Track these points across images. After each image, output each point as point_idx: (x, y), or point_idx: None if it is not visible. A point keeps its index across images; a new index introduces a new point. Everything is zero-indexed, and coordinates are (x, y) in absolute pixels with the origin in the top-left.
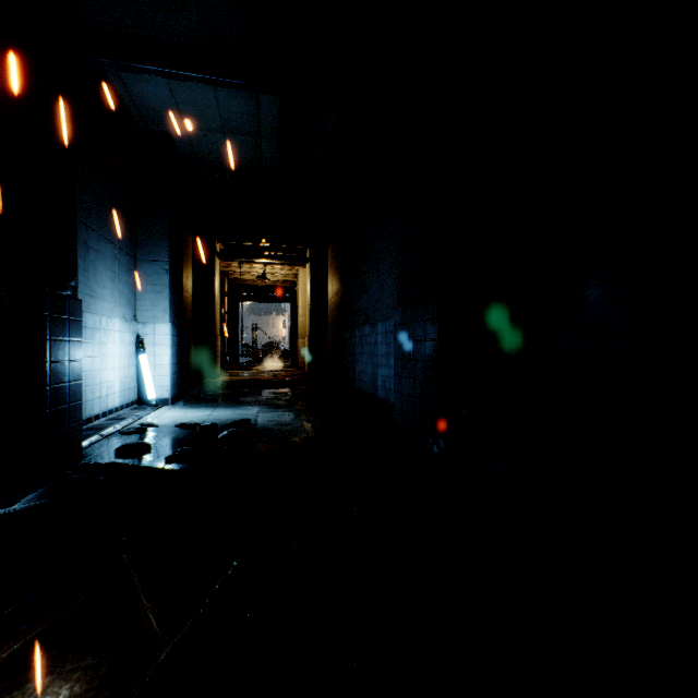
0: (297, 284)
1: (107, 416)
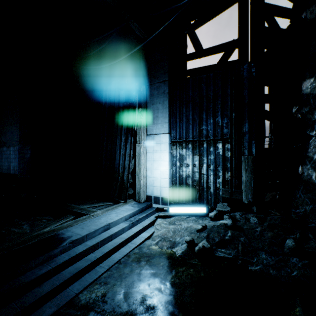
0: None
1: None
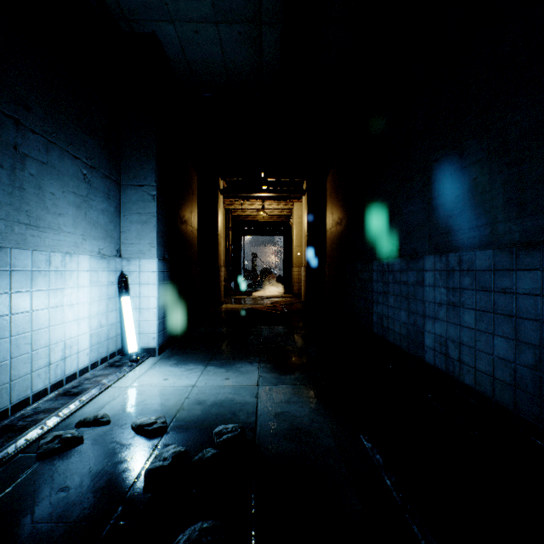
0: (291, 218)
1: (63, 385)
